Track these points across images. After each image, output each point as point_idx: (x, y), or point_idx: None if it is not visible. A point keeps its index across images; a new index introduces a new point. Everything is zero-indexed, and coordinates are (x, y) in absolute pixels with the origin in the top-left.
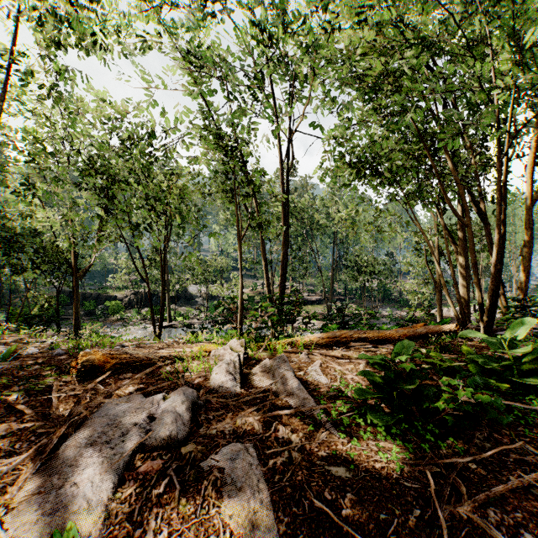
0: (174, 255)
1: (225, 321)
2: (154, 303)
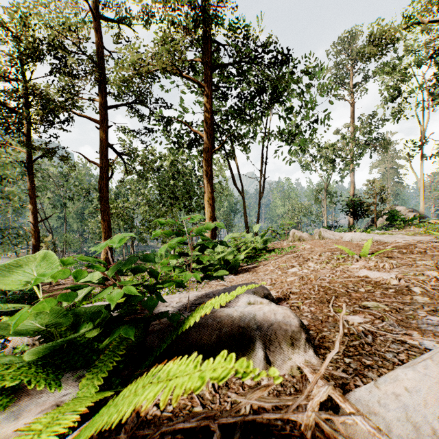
0: None
1: None
2: None
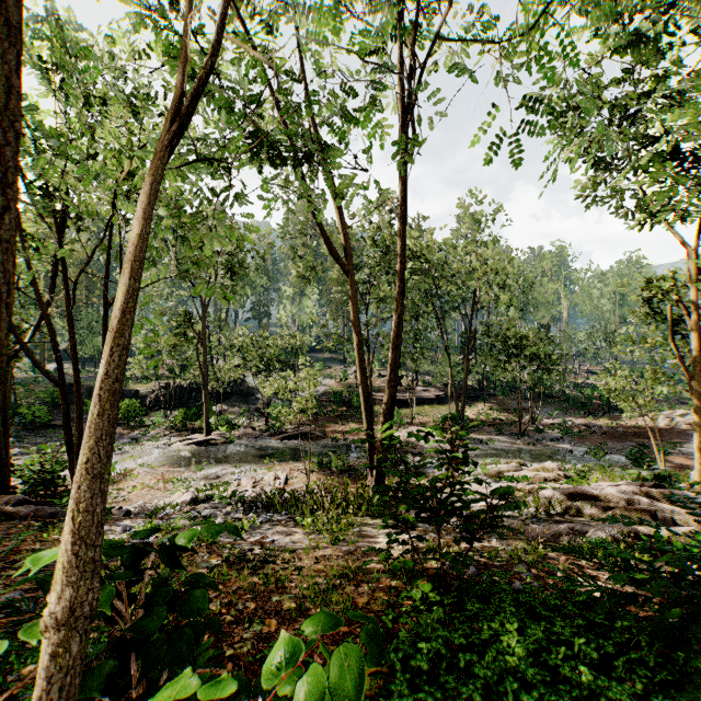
0: (225, 329)
1: (295, 433)
2: (193, 401)
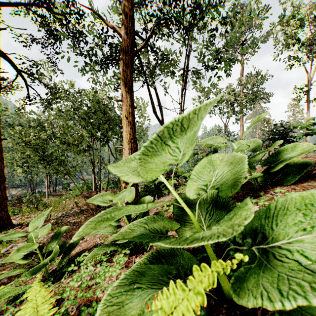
0: None
1: None
2: None
